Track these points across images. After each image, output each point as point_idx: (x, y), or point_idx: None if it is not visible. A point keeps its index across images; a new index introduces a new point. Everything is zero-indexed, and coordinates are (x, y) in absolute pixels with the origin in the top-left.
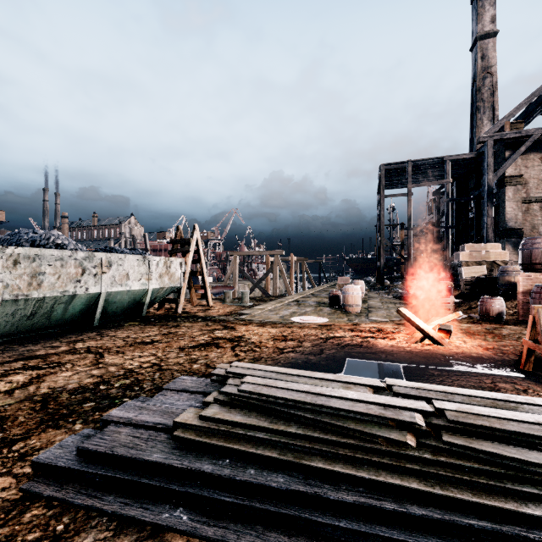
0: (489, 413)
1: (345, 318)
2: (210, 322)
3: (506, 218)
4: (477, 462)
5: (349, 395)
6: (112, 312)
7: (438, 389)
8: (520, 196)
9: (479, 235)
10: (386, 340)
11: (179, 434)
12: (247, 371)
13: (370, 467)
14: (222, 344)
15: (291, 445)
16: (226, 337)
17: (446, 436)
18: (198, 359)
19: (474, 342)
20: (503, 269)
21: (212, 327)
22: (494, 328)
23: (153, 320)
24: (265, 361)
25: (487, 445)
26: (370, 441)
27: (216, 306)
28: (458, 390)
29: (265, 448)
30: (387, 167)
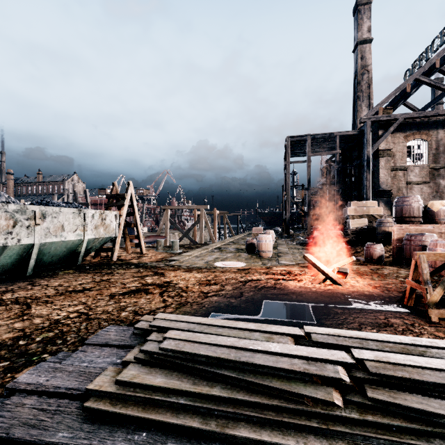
0: (405, 361)
1: (260, 262)
2: (142, 268)
3: (380, 182)
4: (403, 419)
5: (272, 347)
6: (47, 261)
7: (352, 336)
8: (390, 165)
9: (360, 195)
10: (295, 281)
11: (91, 405)
12: (171, 323)
13: (297, 432)
14: (151, 290)
15: (215, 411)
16: (156, 283)
17: (370, 391)
18: (127, 306)
19: (365, 281)
20: (380, 221)
21: (143, 273)
22: (377, 268)
23: (88, 268)
24: (191, 305)
25: (410, 399)
26: (296, 401)
27: (149, 253)
28: (370, 335)
29: (186, 415)
30: (291, 139)
